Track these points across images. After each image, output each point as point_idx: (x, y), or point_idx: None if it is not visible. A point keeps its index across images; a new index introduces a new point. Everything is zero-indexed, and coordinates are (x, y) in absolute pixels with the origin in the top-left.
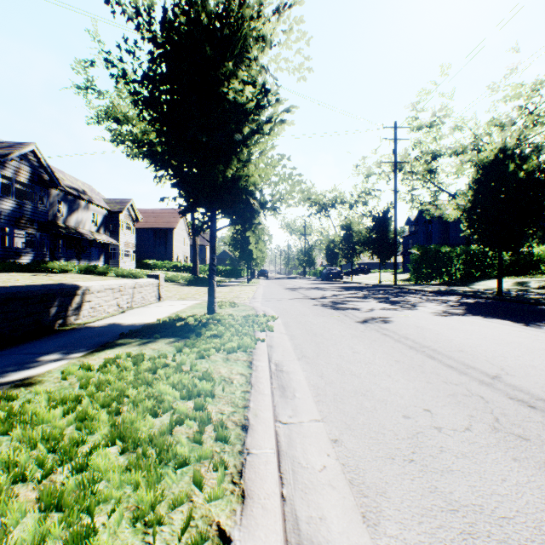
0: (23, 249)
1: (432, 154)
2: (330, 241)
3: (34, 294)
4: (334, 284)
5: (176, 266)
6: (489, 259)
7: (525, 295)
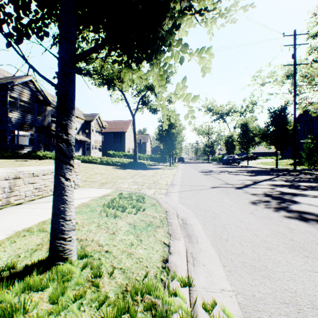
0: None
1: None
2: (229, 137)
3: None
4: (236, 168)
5: (126, 155)
6: None
7: None
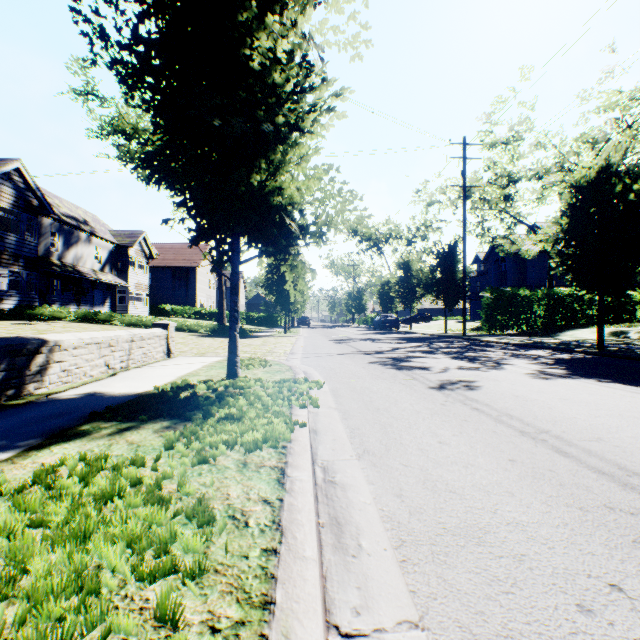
0: (8, 291)
1: (508, 177)
2: (385, 282)
3: None
4: (390, 335)
5: (199, 313)
6: (576, 304)
7: (631, 348)
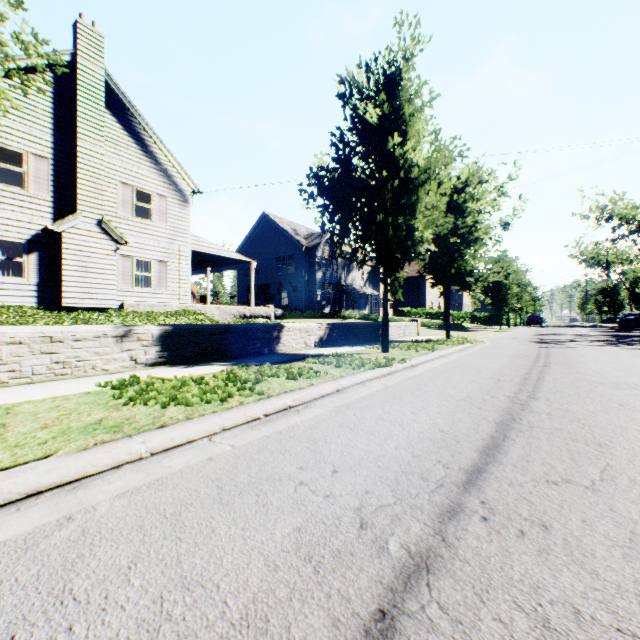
0: (319, 302)
1: None
2: (638, 276)
3: (376, 325)
4: (616, 333)
5: (428, 313)
6: None
7: None
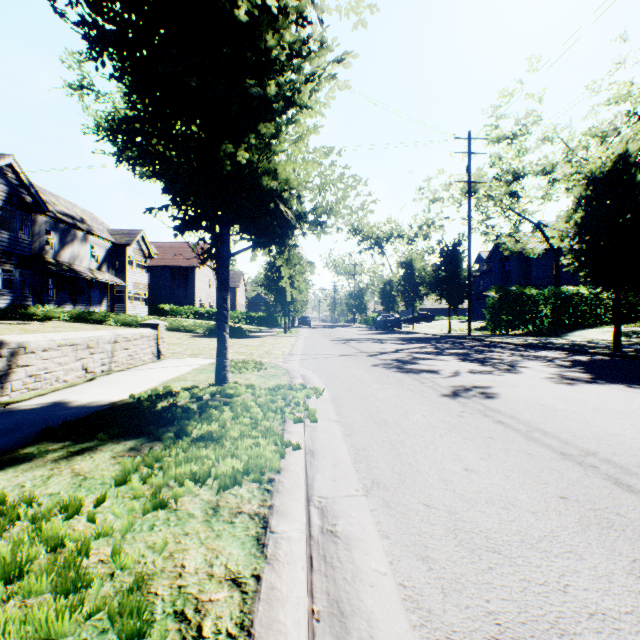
0: (3, 290)
1: (515, 172)
2: (386, 282)
3: None
4: (392, 335)
5: (199, 313)
6: (583, 303)
7: None
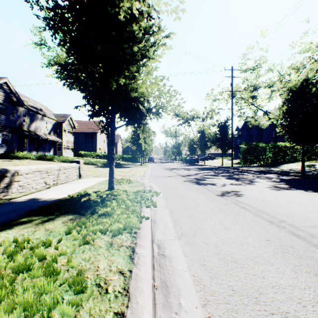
0: (2, 144)
1: (254, 86)
2: (191, 140)
3: None
4: (194, 166)
5: (98, 155)
6: (288, 151)
7: None
